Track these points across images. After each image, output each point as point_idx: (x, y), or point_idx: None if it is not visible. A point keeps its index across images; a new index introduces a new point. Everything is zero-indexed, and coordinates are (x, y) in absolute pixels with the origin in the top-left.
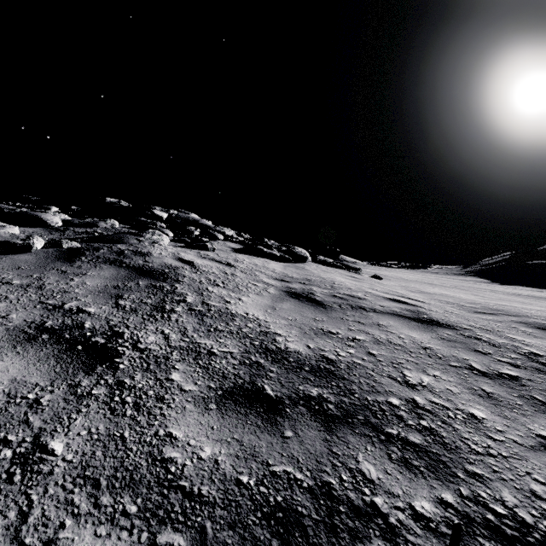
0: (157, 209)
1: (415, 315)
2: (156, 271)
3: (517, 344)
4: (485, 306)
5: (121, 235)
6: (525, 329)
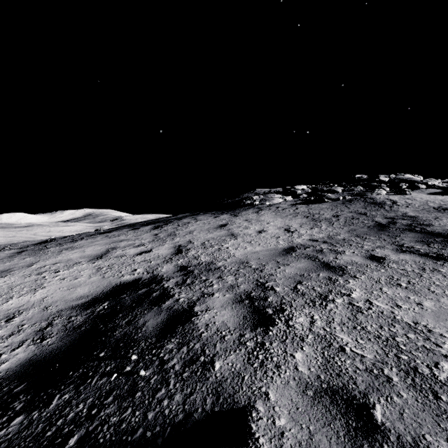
0: (382, 176)
1: None
2: (377, 203)
3: None
4: None
5: (364, 193)
6: None
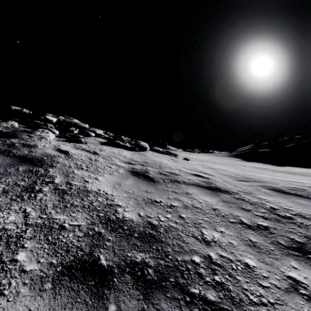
0: (49, 115)
1: (207, 185)
2: (36, 159)
3: (263, 201)
4: (243, 176)
5: (16, 132)
6: (264, 190)
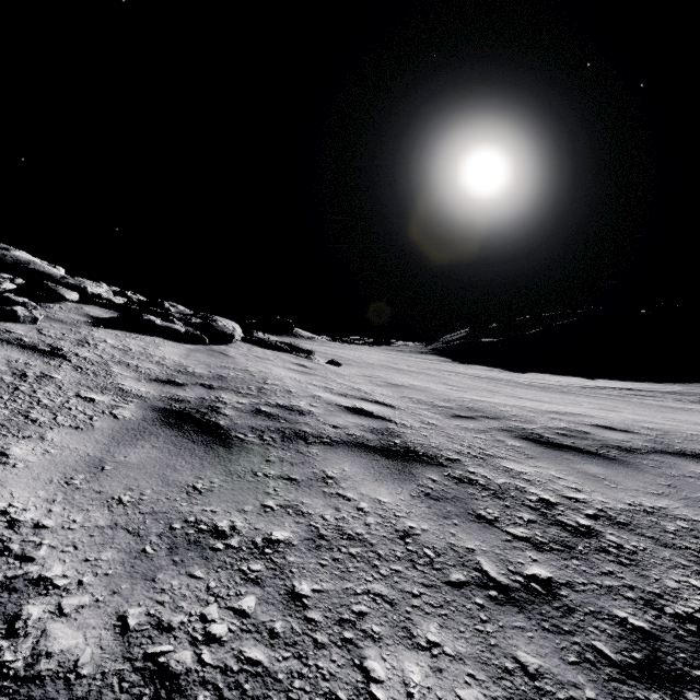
0: None
1: (383, 440)
2: None
3: (520, 482)
4: (461, 405)
5: None
6: (512, 443)
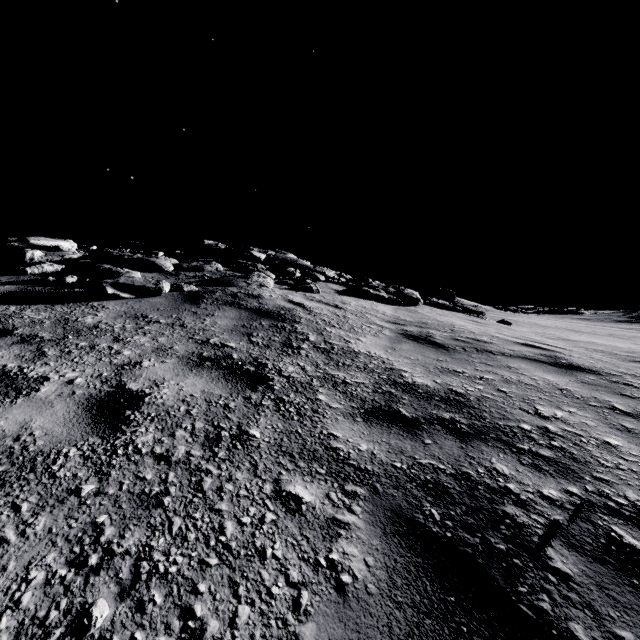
0: (255, 250)
1: (551, 359)
2: (273, 313)
3: None
4: None
5: (230, 278)
6: None
